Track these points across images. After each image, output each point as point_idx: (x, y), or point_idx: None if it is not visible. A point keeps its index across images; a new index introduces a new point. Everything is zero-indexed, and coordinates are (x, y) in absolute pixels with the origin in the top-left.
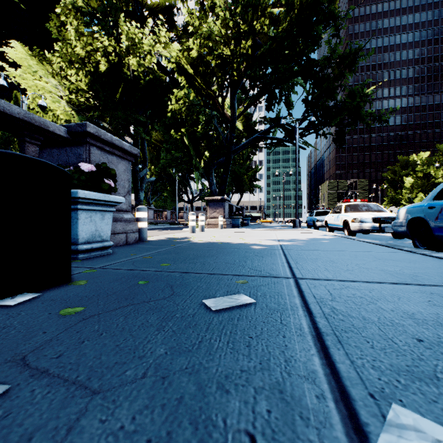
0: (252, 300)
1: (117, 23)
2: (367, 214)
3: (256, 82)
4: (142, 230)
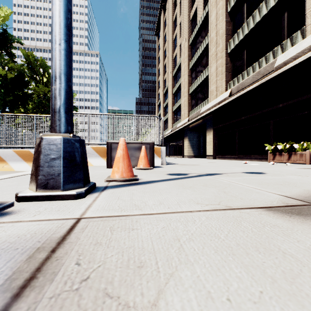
0: None
1: None
2: None
3: None
4: None
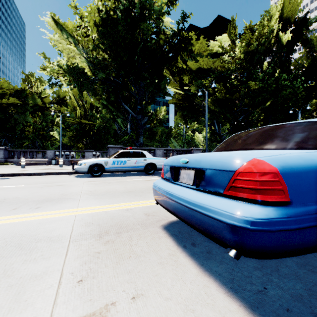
0: None
1: None
2: None
3: None
4: None
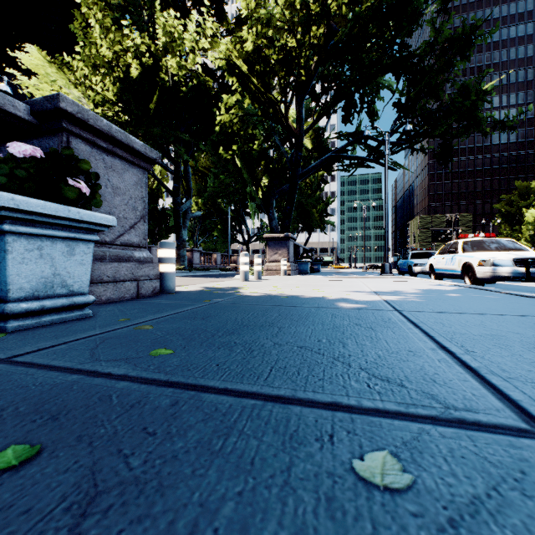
0: None
1: (153, 16)
2: (503, 253)
3: (330, 83)
4: (167, 277)
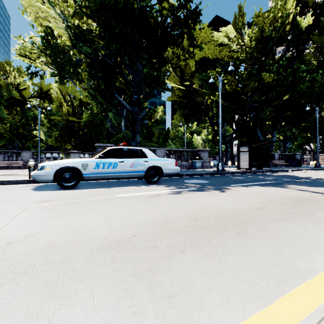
0: None
1: None
2: None
3: None
4: None
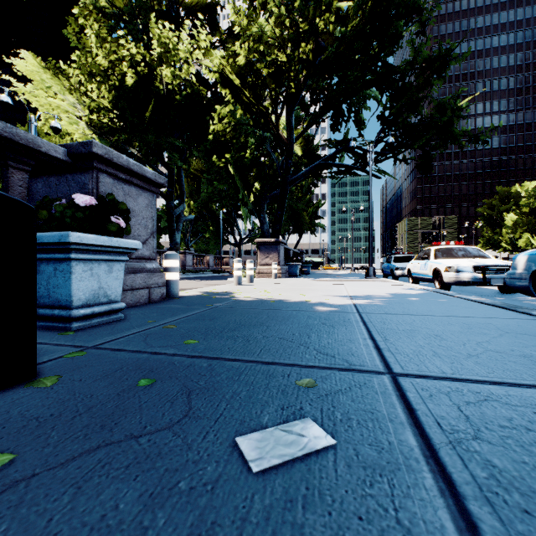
0: (328, 437)
1: (147, 26)
2: (466, 261)
3: (319, 95)
4: (172, 284)
